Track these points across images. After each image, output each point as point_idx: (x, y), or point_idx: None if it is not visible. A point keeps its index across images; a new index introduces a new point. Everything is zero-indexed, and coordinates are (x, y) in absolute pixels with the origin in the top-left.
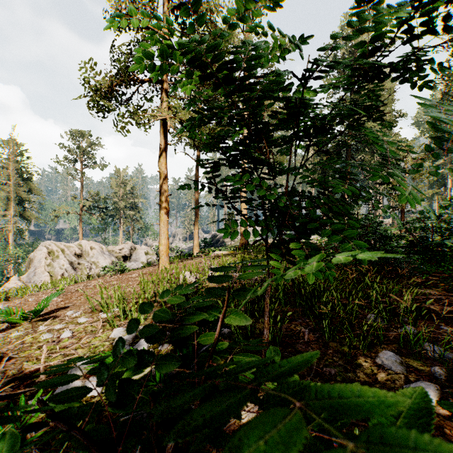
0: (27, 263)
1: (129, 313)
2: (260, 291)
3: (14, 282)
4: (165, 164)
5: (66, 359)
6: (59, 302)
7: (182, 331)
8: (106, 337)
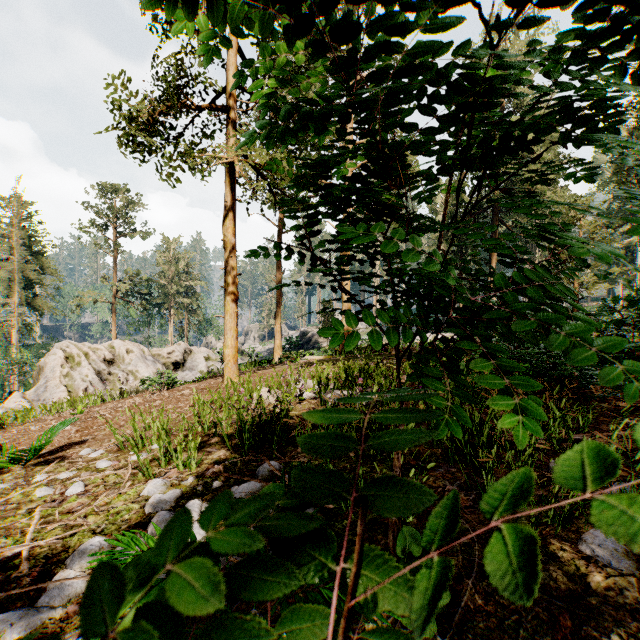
0: (36, 373)
1: (173, 454)
2: (495, 566)
3: (16, 400)
4: (233, 229)
5: (67, 534)
6: (73, 433)
7: (227, 639)
8: (136, 496)
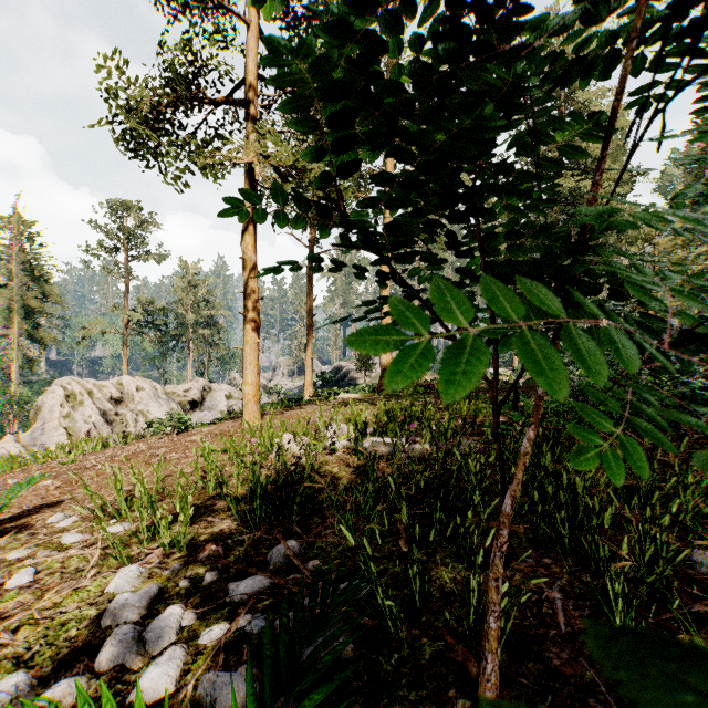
0: (34, 413)
1: (161, 527)
2: None
3: (8, 444)
4: (254, 245)
5: None
6: (51, 490)
7: None
8: (97, 593)
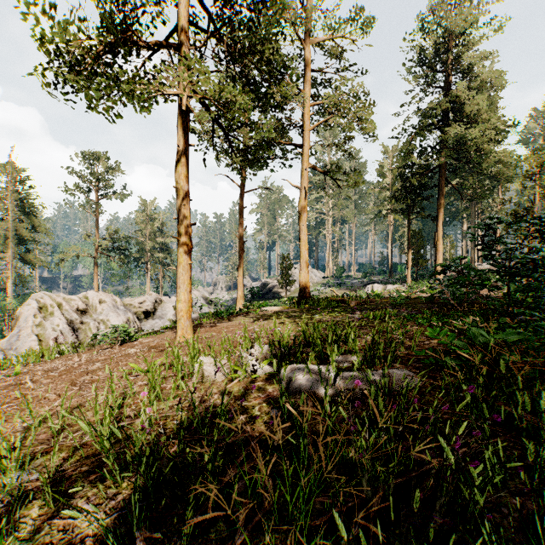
0: (15, 322)
1: None
2: None
3: None
4: (186, 176)
5: None
6: None
7: None
8: None
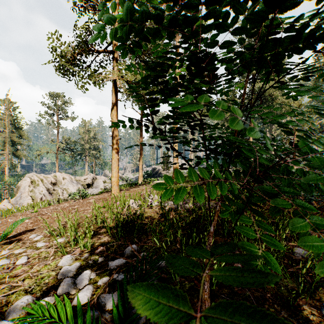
0: (16, 189)
1: (79, 239)
2: None
3: (5, 203)
4: (116, 115)
5: (10, 292)
6: (29, 224)
7: None
8: (54, 266)
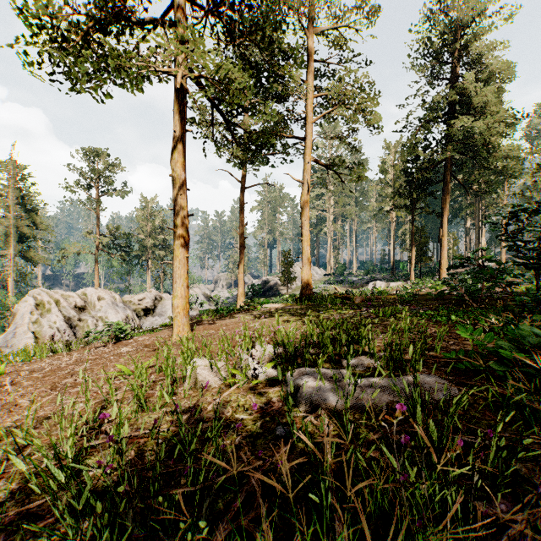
0: (12, 319)
1: None
2: None
3: None
4: (183, 163)
5: None
6: None
7: None
8: None
